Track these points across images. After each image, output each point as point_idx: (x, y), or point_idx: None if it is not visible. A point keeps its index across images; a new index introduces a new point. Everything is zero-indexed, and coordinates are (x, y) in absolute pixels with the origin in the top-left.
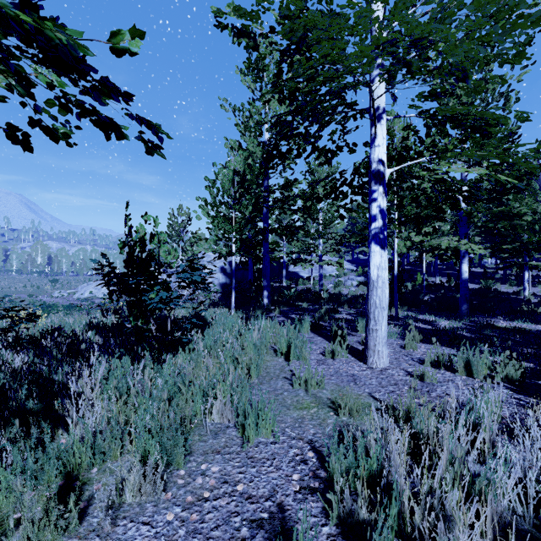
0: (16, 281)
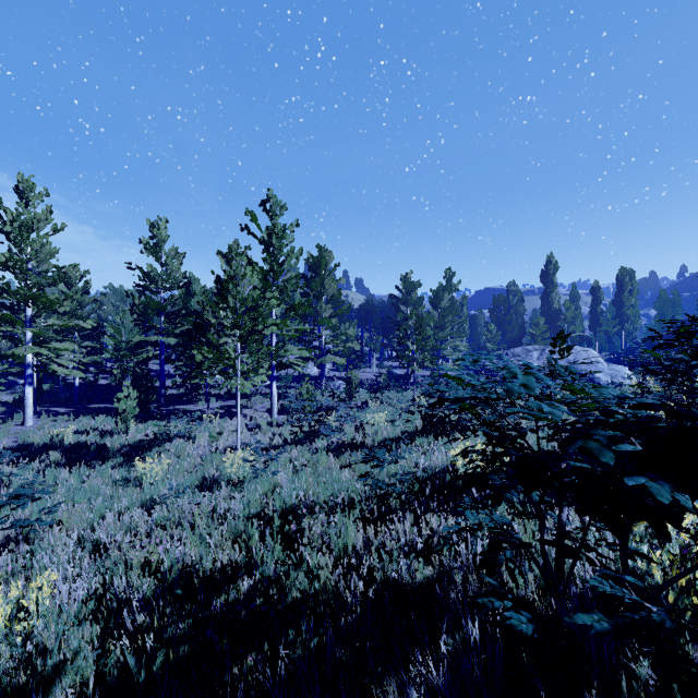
0: None
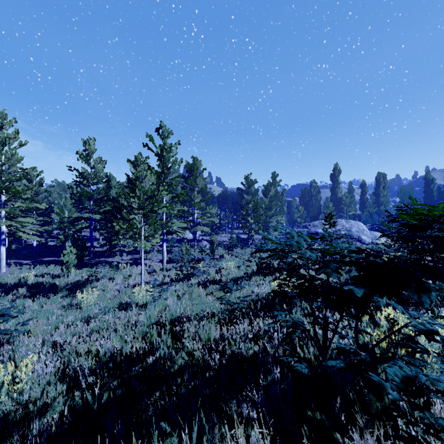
0: None
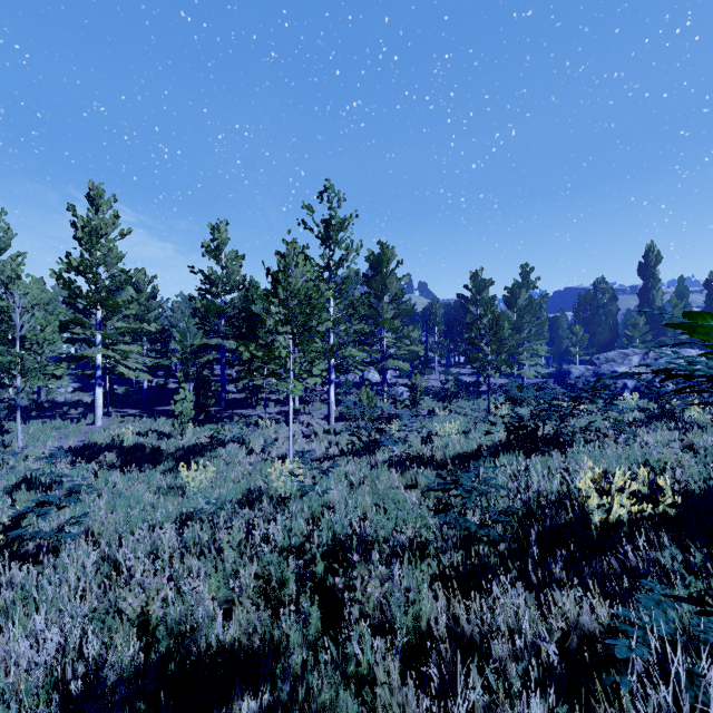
0: None
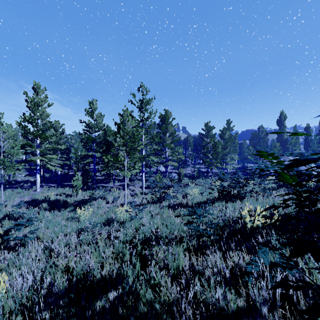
0: None
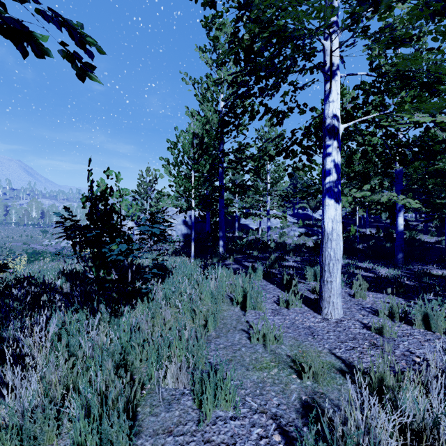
0: (14, 232)
